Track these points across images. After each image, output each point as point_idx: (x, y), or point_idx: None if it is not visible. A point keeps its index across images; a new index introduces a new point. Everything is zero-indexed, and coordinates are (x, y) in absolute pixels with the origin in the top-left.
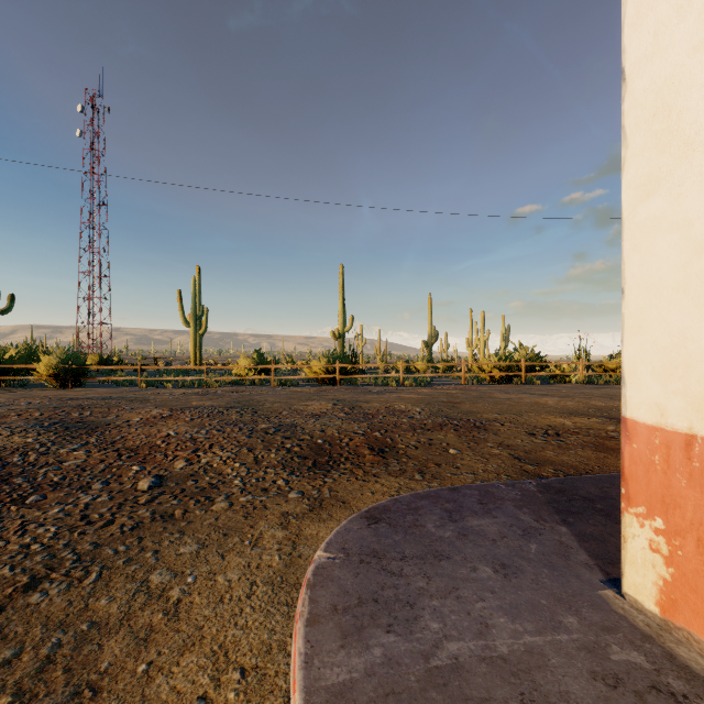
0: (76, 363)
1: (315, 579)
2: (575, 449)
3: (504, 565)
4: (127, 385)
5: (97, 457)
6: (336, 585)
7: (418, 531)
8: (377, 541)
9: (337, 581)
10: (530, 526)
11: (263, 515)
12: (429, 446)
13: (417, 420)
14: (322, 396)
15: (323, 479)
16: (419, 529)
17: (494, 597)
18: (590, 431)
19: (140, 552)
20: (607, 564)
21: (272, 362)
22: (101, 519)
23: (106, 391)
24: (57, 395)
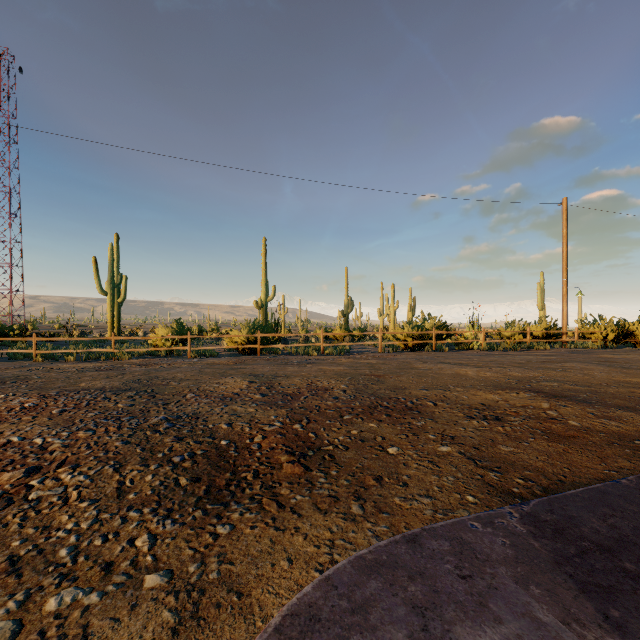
0: None
1: None
2: (527, 439)
3: None
4: (21, 358)
5: None
6: None
7: None
8: None
9: None
10: None
11: None
12: (362, 442)
13: (343, 403)
14: (239, 370)
15: (215, 526)
16: None
17: None
18: (528, 411)
19: None
20: None
21: (189, 332)
22: None
23: None
24: None
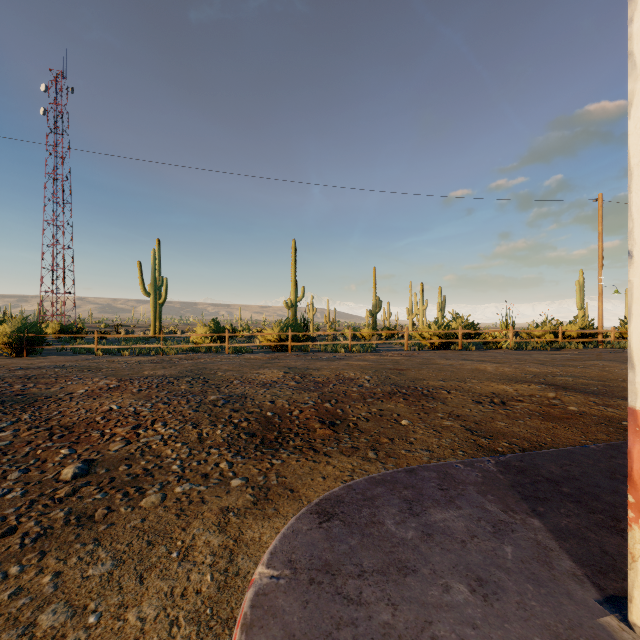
0: (32, 332)
1: (252, 614)
2: (523, 418)
3: (481, 581)
4: (84, 353)
5: (25, 437)
6: (279, 624)
7: (376, 531)
8: (330, 548)
9: (280, 616)
10: (500, 519)
11: (199, 512)
12: (380, 417)
13: (366, 389)
14: (274, 363)
15: (271, 460)
16: (377, 528)
17: (477, 636)
18: (533, 399)
19: (36, 576)
20: (597, 574)
21: (227, 330)
22: (2, 525)
23: (61, 359)
24: (9, 364)
